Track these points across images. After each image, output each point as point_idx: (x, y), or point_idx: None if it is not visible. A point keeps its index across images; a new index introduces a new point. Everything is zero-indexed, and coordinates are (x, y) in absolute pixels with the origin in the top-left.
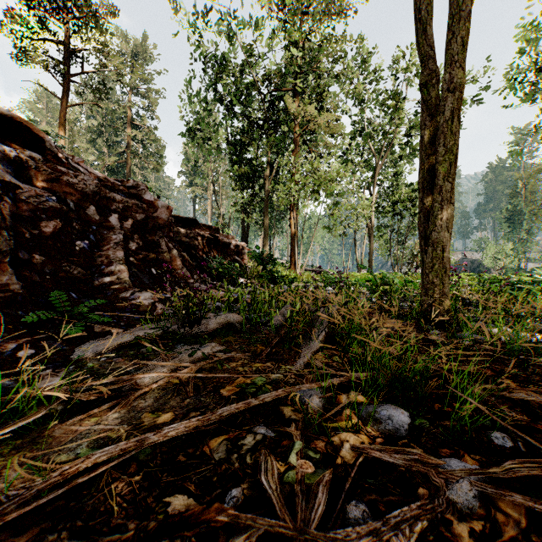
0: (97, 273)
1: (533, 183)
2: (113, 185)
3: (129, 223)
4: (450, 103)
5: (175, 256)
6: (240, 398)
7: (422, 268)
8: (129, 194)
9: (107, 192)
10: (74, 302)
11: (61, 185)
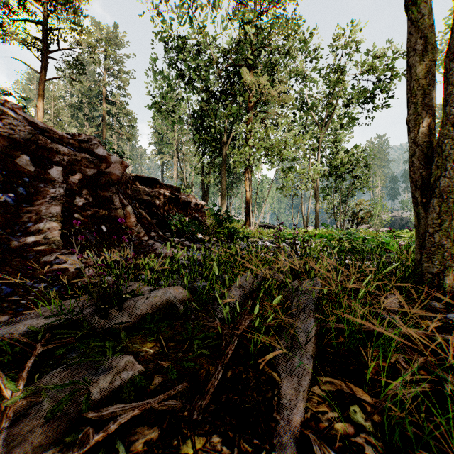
0: (21, 232)
1: None
2: (62, 138)
3: (77, 177)
4: None
5: (130, 212)
6: None
7: (416, 225)
8: (80, 148)
9: (49, 142)
10: None
11: None
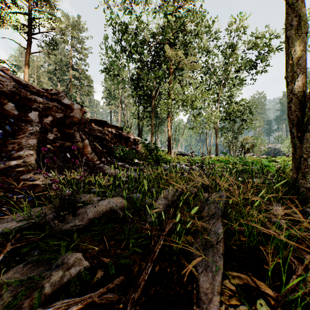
0: (6, 157)
1: None
2: (38, 92)
3: (49, 119)
4: None
5: (87, 144)
6: None
7: (293, 152)
8: (52, 99)
9: (29, 94)
10: None
11: None
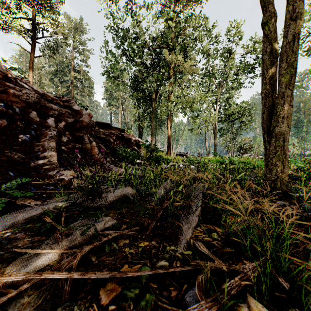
0: (34, 157)
1: (309, 104)
2: (53, 99)
3: (63, 124)
4: (291, 29)
5: (94, 146)
6: (120, 307)
7: (265, 153)
8: (64, 105)
9: (46, 103)
10: (10, 179)
11: (9, 96)
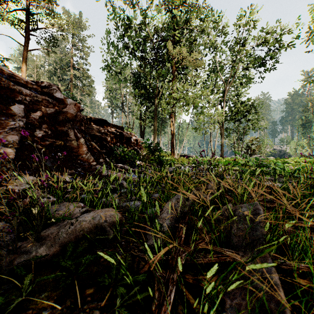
0: None
1: None
2: (26, 84)
3: (38, 114)
4: None
5: (82, 143)
6: None
7: None
8: (42, 92)
9: (12, 84)
10: None
11: None
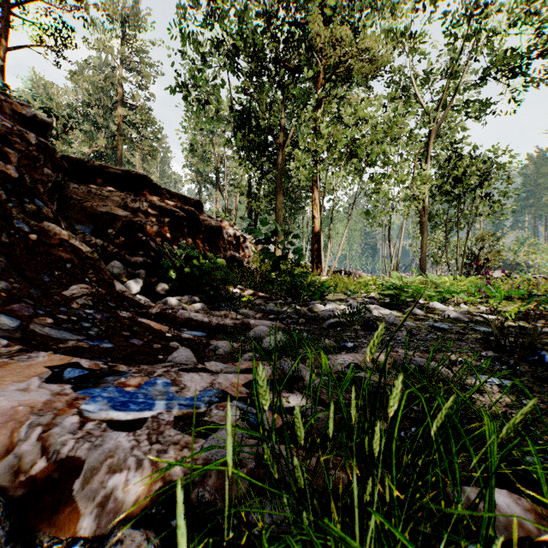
0: None
1: None
2: None
3: None
4: None
5: None
6: None
7: None
8: None
9: None
10: None
11: None
